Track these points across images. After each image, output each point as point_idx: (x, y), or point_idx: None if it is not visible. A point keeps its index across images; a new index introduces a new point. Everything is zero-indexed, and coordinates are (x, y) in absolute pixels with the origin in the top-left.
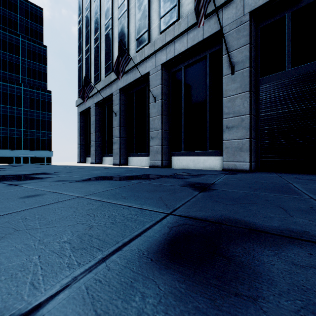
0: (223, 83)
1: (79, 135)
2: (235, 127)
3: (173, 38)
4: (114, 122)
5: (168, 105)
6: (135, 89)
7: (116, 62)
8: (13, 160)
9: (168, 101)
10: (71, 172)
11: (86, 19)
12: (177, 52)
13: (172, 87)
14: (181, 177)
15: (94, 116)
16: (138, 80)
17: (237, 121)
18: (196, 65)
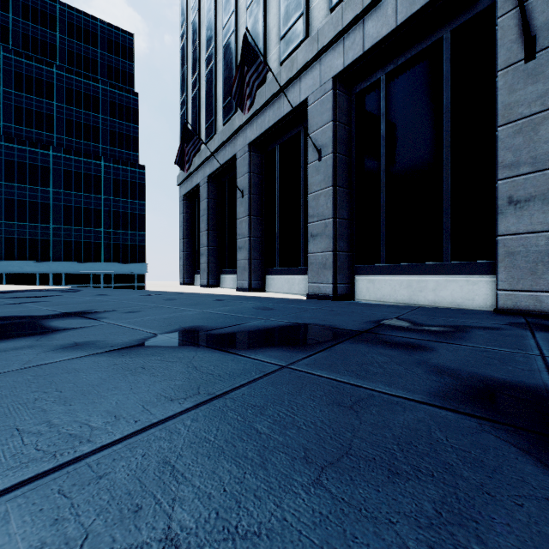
0: (498, 89)
1: (182, 236)
2: (538, 199)
3: (360, 12)
4: (240, 209)
5: (347, 166)
6: (279, 140)
7: (238, 77)
8: (89, 278)
9: (348, 157)
10: (138, 311)
11: (192, 27)
12: (371, 40)
13: (356, 125)
14: (405, 341)
15: (206, 201)
16: (283, 120)
17: (546, 182)
18: (416, 65)
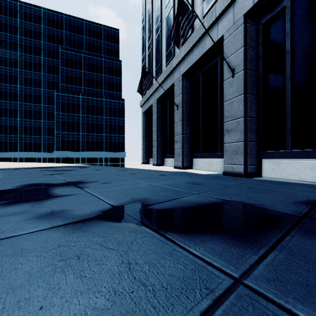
0: None
1: (143, 136)
2: None
3: None
4: (176, 117)
5: (255, 78)
6: (202, 70)
7: (175, 24)
8: (97, 160)
9: (256, 72)
10: (110, 182)
11: (148, 13)
12: None
13: (262, 47)
14: None
15: (155, 114)
16: (205, 55)
17: None
18: None
